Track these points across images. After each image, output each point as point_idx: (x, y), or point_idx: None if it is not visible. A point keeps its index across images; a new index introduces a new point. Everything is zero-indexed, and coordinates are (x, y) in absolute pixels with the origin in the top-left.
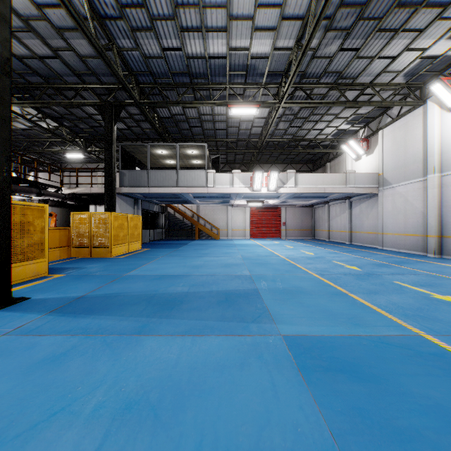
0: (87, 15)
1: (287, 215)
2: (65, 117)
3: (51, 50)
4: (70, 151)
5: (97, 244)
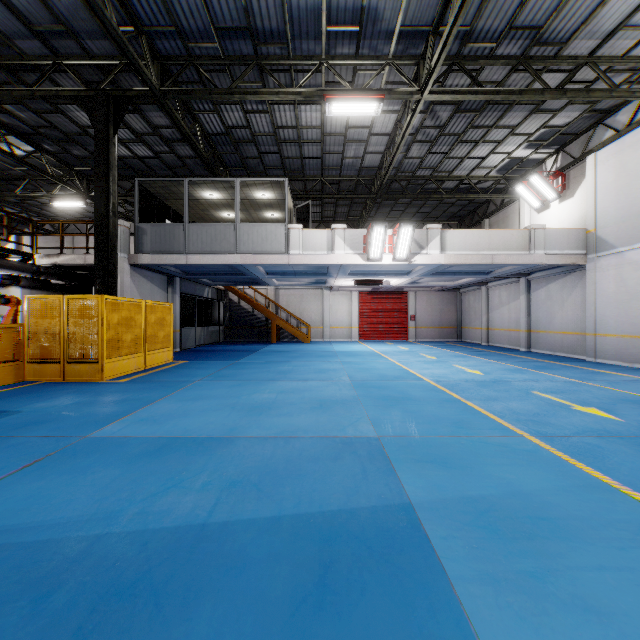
0: None
1: (417, 304)
2: (43, 133)
3: None
4: (61, 197)
5: (76, 357)
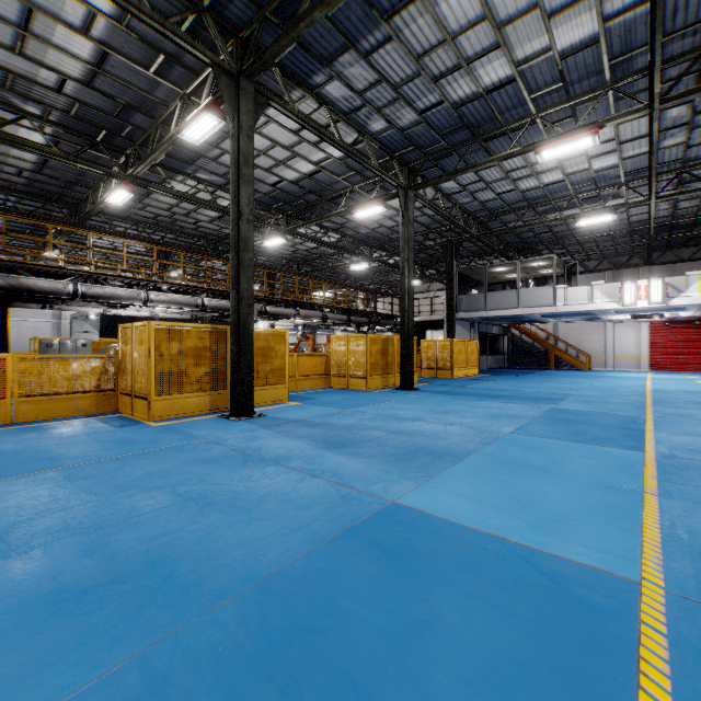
0: (440, 201)
1: None
2: None
3: None
4: None
5: (441, 367)
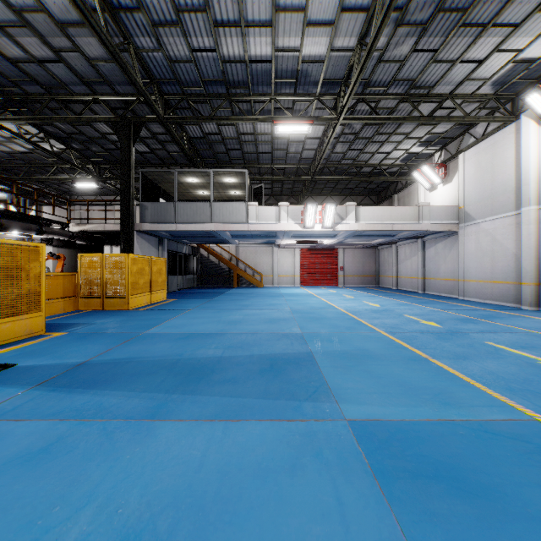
0: (96, 5)
1: (345, 258)
2: (74, 137)
3: (52, 51)
4: (80, 180)
5: (111, 294)
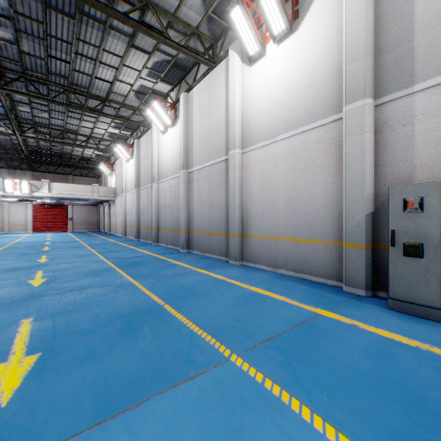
0: None
1: (74, 211)
2: None
3: None
4: None
5: None
